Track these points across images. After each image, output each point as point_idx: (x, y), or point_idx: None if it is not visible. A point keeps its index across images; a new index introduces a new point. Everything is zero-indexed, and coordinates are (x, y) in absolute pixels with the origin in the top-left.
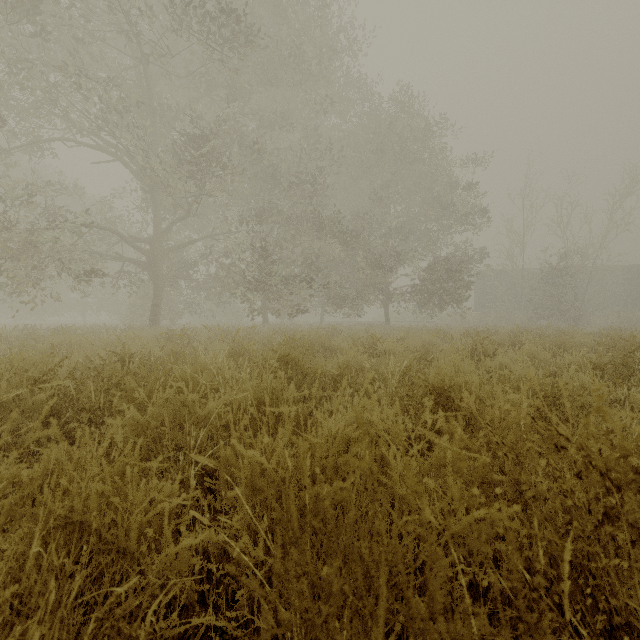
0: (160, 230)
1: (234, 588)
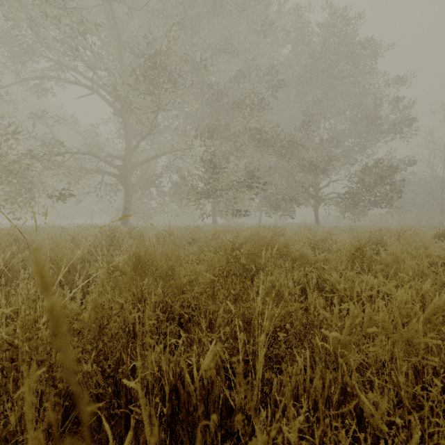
0: (130, 148)
1: None
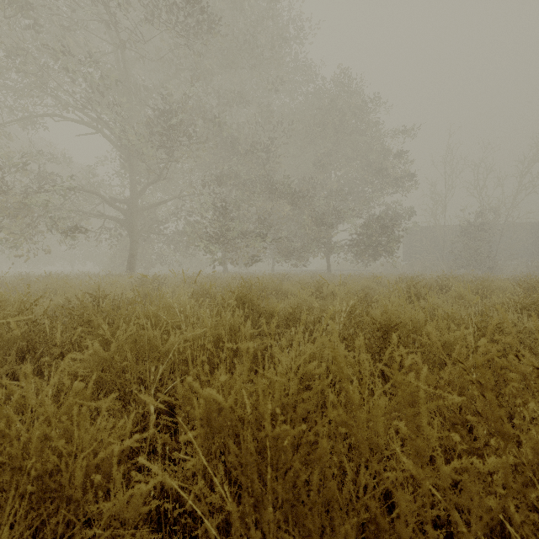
0: (136, 192)
1: (190, 528)
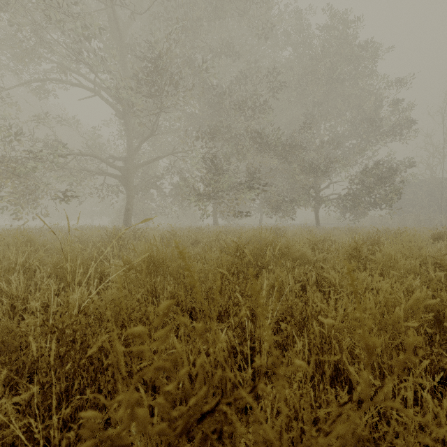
0: (132, 150)
1: None
